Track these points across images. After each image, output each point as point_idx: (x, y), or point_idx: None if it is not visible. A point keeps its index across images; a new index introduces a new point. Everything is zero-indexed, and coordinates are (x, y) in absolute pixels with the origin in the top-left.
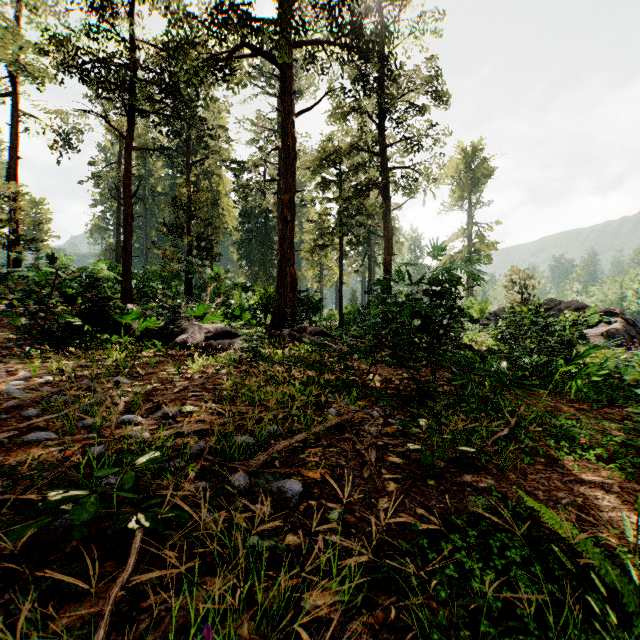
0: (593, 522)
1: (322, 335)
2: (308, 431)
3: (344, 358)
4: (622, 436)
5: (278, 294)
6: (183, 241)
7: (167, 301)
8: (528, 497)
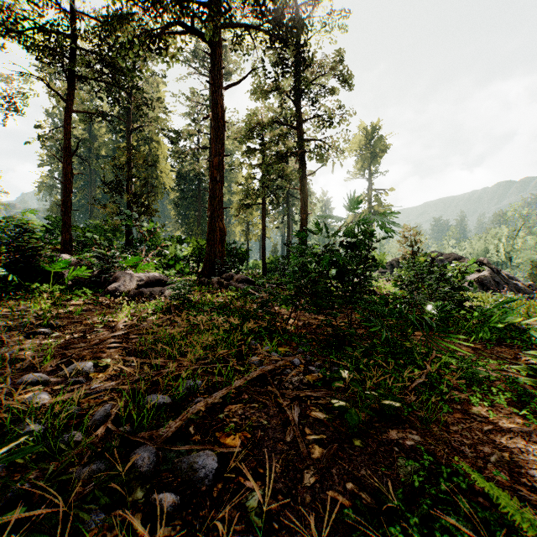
0: (527, 485)
1: (247, 282)
2: (228, 386)
3: (266, 305)
4: (523, 377)
5: (208, 246)
6: (122, 197)
7: (100, 251)
8: (474, 474)
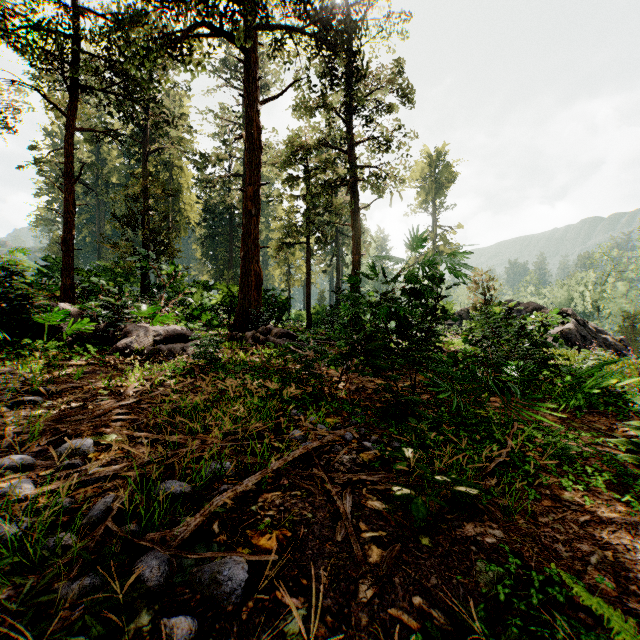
0: (638, 594)
1: (288, 337)
2: (263, 470)
3: (311, 366)
4: (622, 454)
5: (241, 293)
6: (136, 234)
7: (107, 299)
8: (576, 586)
